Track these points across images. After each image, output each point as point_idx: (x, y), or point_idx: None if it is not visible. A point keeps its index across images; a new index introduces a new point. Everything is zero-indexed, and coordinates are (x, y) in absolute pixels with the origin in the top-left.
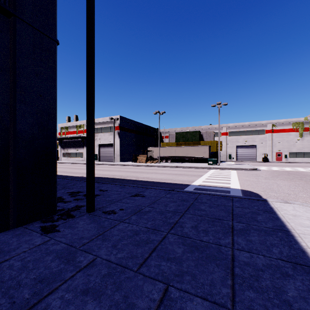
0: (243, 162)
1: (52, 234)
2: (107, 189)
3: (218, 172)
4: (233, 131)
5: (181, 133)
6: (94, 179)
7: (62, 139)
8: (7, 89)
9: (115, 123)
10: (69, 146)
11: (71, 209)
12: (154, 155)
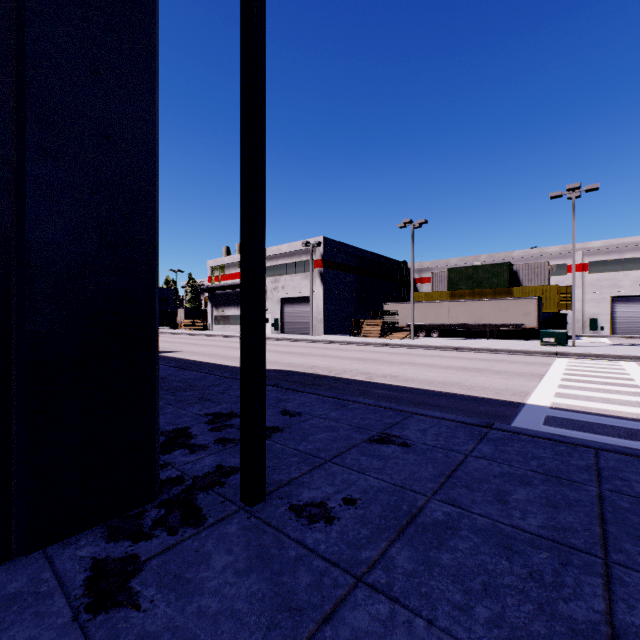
0: (634, 338)
1: (109, 620)
2: (300, 408)
3: (582, 365)
4: (603, 260)
5: (463, 271)
6: (264, 398)
7: (214, 290)
8: (5, 116)
9: (314, 253)
10: (226, 303)
11: (202, 481)
12: (399, 321)
